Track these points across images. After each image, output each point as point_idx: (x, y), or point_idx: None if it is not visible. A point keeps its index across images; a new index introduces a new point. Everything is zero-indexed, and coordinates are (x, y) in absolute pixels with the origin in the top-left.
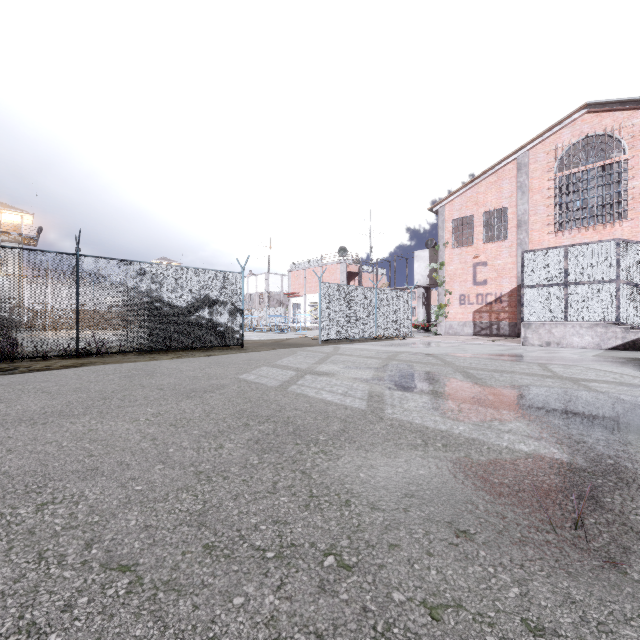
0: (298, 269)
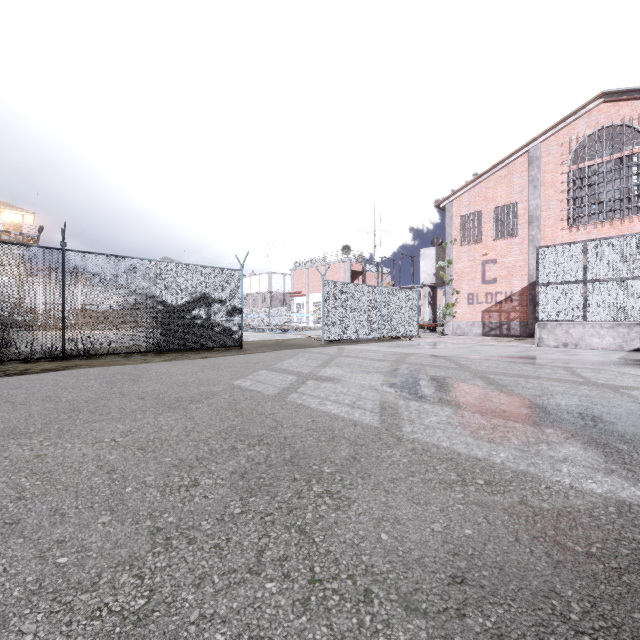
0: (301, 268)
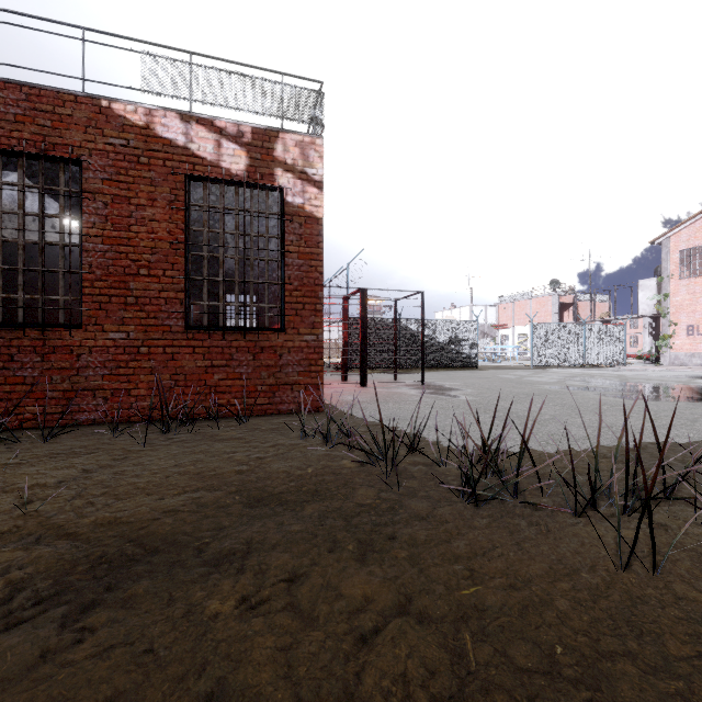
0: (506, 302)
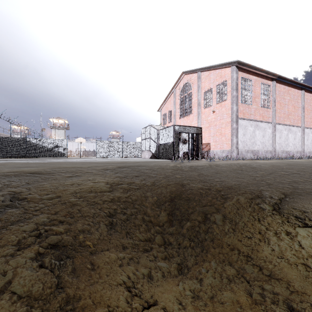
0: None
